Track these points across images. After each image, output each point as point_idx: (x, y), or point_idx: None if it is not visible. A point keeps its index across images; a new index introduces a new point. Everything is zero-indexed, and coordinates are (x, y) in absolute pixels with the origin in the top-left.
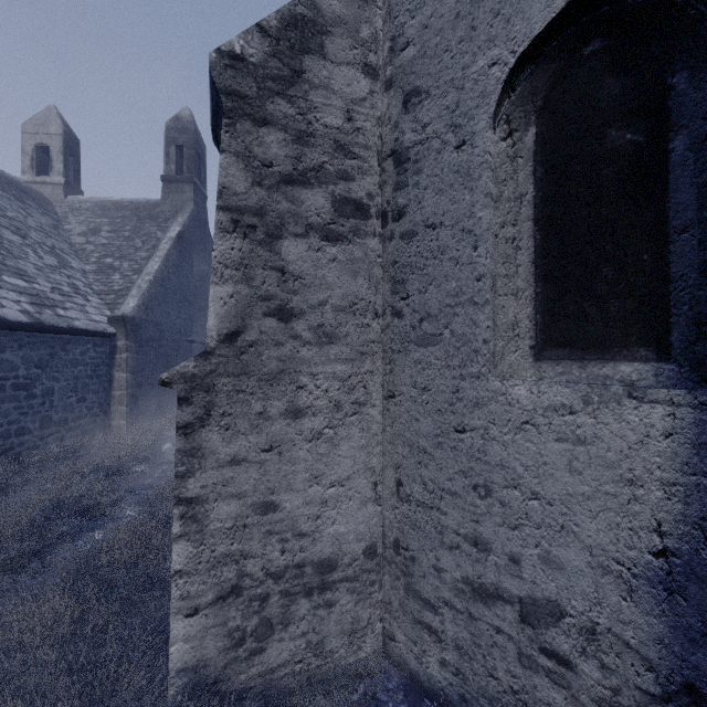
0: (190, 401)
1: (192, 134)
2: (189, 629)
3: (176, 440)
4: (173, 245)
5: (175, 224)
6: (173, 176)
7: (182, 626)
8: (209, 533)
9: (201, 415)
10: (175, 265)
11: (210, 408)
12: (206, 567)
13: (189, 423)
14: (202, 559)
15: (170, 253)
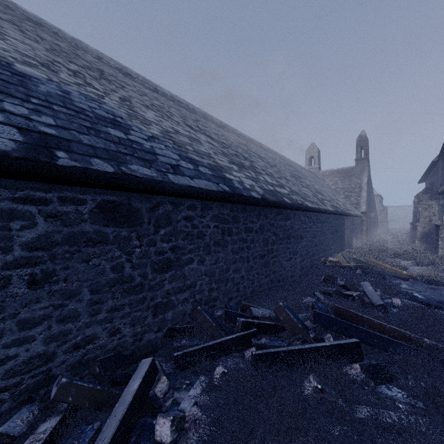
0: (441, 227)
1: (367, 141)
2: (441, 250)
3: (439, 231)
4: (367, 185)
5: (364, 177)
6: (359, 158)
7: (440, 250)
8: (443, 241)
9: (442, 228)
10: (367, 192)
11: (443, 227)
12: (443, 244)
13: (441, 229)
14: (442, 244)
15: (367, 189)
